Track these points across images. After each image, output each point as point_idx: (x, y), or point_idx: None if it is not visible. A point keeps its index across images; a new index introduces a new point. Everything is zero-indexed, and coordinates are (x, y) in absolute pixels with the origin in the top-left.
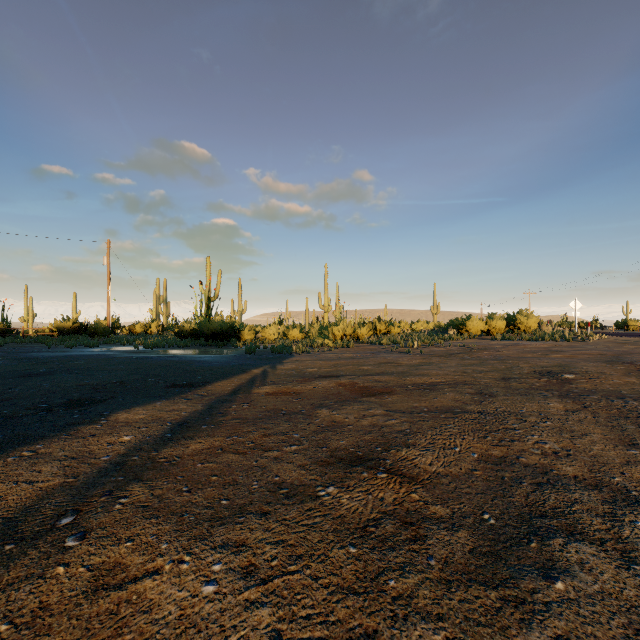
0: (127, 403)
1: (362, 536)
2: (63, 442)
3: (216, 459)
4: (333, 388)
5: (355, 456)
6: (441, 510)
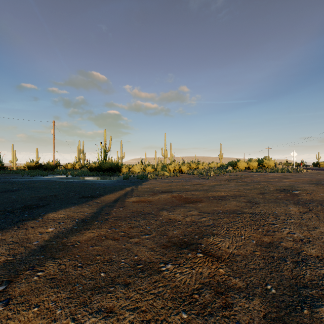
0: (55, 207)
1: (190, 303)
2: (13, 232)
3: (101, 243)
4: (169, 198)
5: (183, 241)
6: (239, 282)
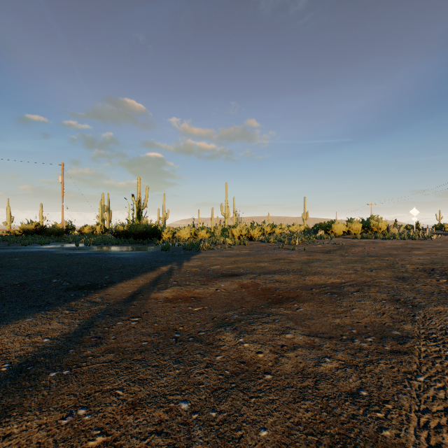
0: None
1: None
2: None
3: None
4: (236, 291)
5: None
6: None
